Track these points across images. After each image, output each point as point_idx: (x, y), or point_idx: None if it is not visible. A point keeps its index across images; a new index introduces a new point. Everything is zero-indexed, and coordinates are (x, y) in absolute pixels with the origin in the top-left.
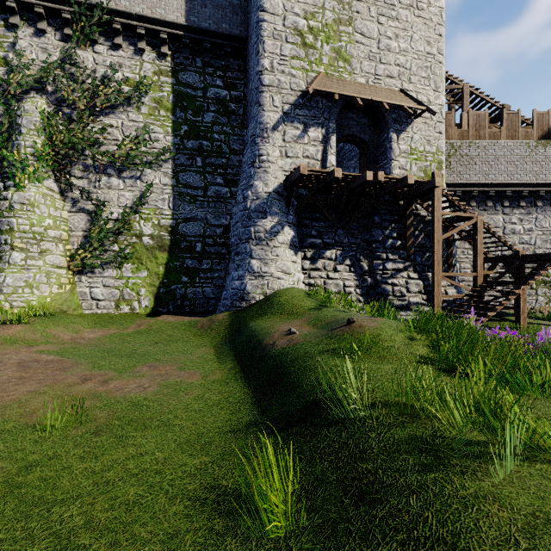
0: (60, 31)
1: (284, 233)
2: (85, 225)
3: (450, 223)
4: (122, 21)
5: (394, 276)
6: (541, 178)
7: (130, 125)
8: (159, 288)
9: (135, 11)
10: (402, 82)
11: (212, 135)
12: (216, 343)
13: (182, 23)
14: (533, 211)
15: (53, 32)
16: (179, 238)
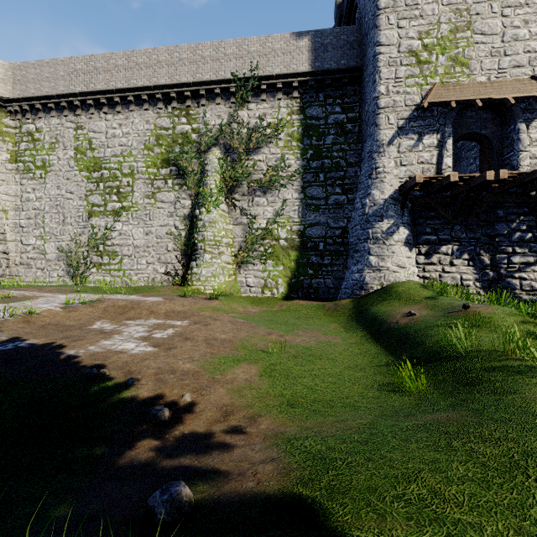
0: (228, 101)
1: (399, 233)
2: (242, 234)
3: None
4: (267, 83)
5: (522, 270)
6: None
7: (271, 157)
8: (291, 279)
9: (275, 72)
10: (534, 68)
11: (331, 154)
12: (343, 321)
13: (309, 71)
14: None
15: (224, 103)
16: (306, 239)
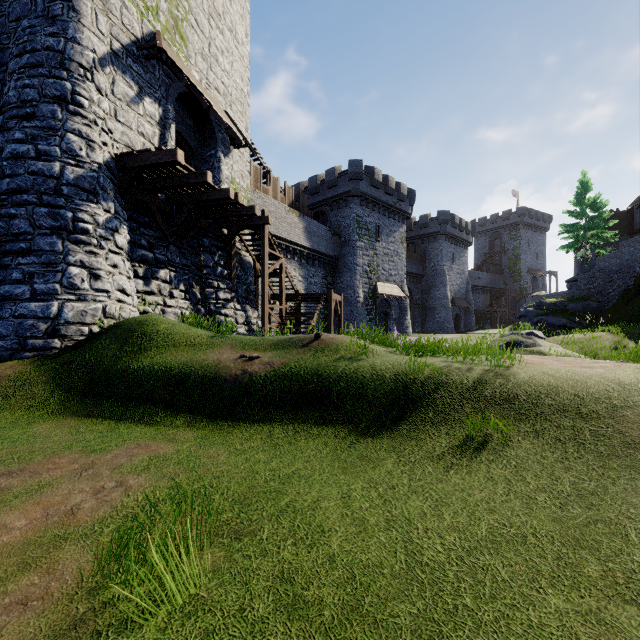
0: None
1: (121, 234)
2: None
3: (259, 260)
4: None
5: (226, 307)
6: (291, 237)
7: None
8: None
9: None
10: (226, 104)
11: None
12: (56, 411)
13: None
14: (286, 261)
15: None
16: None
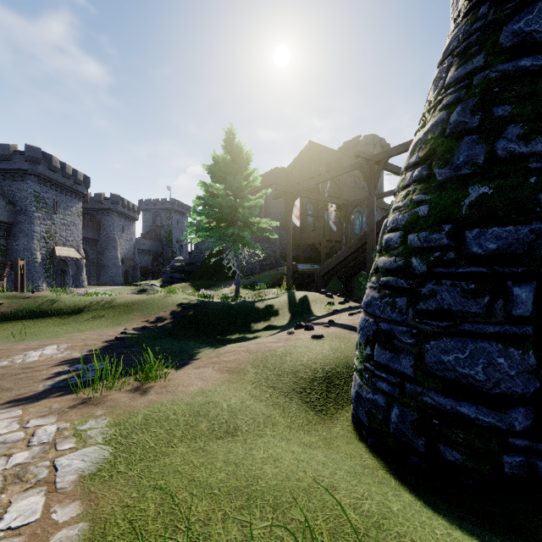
0: None
1: None
2: None
3: None
4: None
5: None
6: None
7: None
8: None
9: None
10: None
11: None
12: None
13: None
14: None
15: None
16: None
